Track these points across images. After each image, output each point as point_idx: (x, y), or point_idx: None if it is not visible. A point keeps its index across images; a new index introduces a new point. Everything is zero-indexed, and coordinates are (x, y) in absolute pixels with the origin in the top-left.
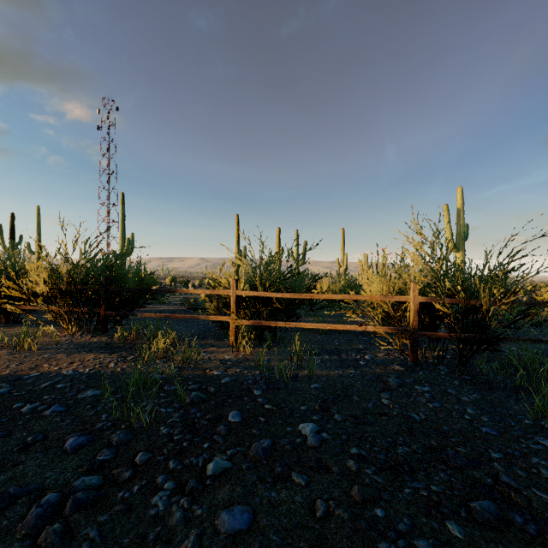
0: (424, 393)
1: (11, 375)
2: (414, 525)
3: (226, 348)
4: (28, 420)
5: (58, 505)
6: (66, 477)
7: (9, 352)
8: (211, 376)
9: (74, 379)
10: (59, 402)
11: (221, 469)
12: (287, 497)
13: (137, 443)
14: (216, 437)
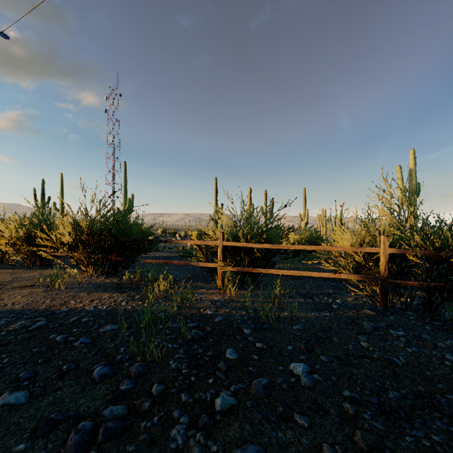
0: (399, 337)
1: (47, 310)
2: None
3: (214, 290)
4: (62, 350)
5: (92, 432)
6: (96, 405)
7: (44, 290)
8: (205, 315)
9: (95, 315)
10: (85, 334)
11: (228, 405)
12: (293, 439)
13: (152, 376)
14: (218, 373)
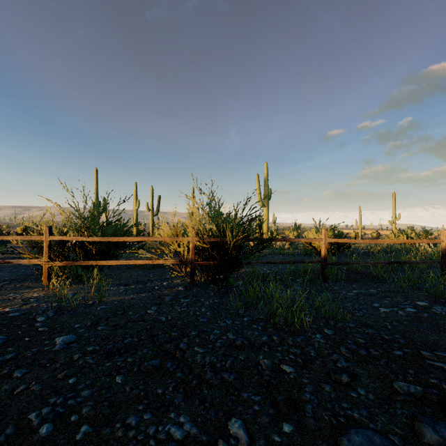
0: (184, 303)
1: None
2: (92, 383)
3: (41, 288)
4: None
5: None
6: None
7: None
8: None
9: None
10: None
11: None
12: None
13: None
14: None
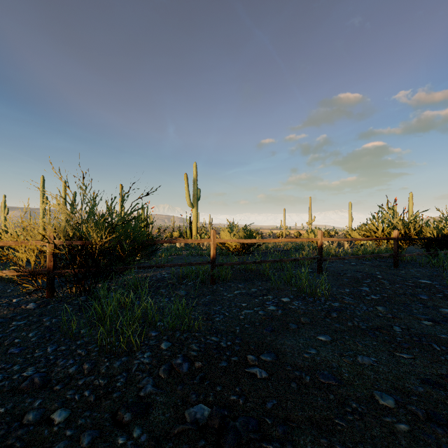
0: (12, 327)
1: None
2: None
3: None
4: None
5: None
6: None
7: None
8: None
9: None
10: None
11: None
12: None
13: None
14: None
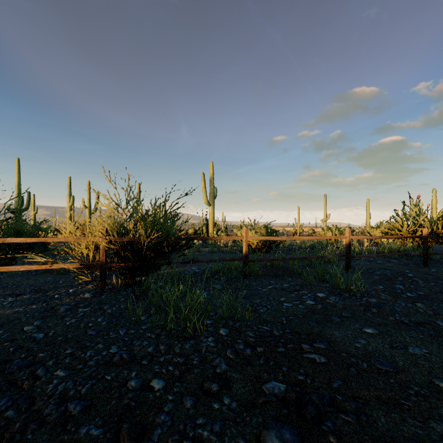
0: (80, 313)
1: None
2: None
3: None
4: None
5: None
6: None
7: None
8: None
9: None
10: None
11: None
12: None
13: None
14: None
